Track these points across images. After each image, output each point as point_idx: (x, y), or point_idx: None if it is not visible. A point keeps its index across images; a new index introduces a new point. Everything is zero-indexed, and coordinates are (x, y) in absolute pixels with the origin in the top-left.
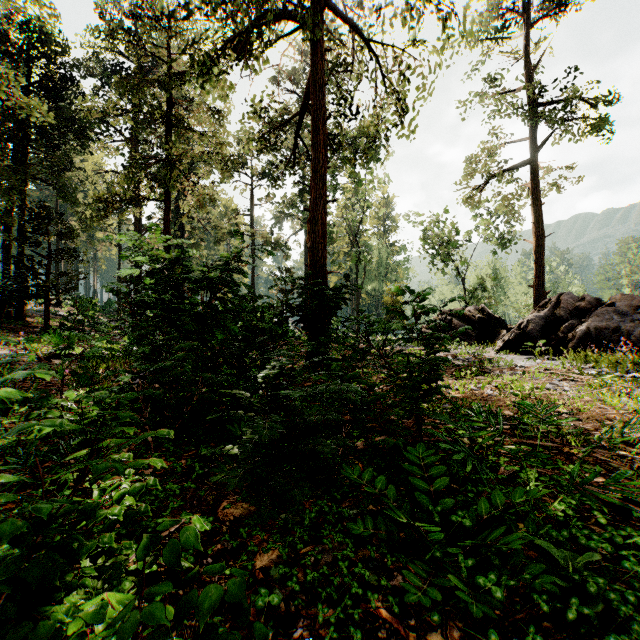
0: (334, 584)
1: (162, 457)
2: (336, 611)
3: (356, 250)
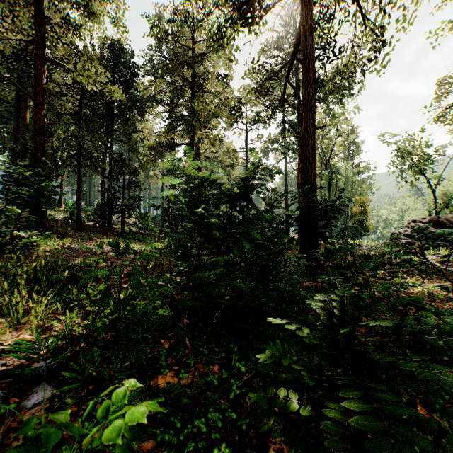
0: None
1: (197, 358)
2: None
3: (328, 171)
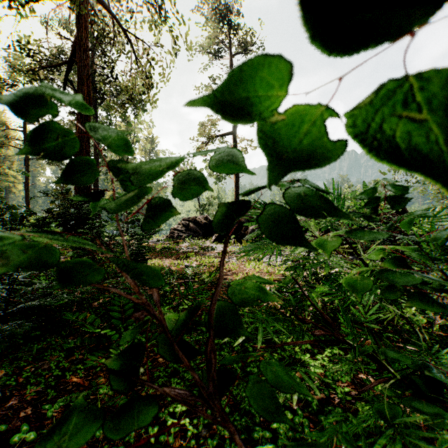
0: (43, 374)
1: None
2: (40, 385)
3: None
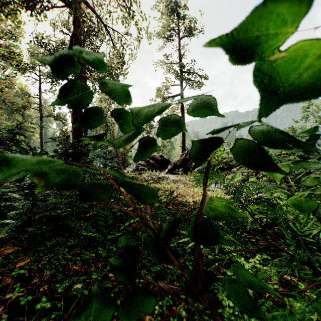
0: (54, 263)
1: None
2: (52, 270)
3: (105, 124)
